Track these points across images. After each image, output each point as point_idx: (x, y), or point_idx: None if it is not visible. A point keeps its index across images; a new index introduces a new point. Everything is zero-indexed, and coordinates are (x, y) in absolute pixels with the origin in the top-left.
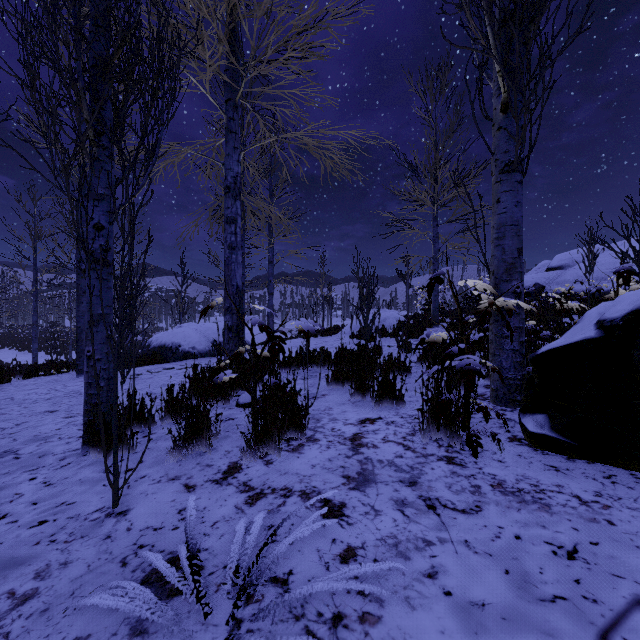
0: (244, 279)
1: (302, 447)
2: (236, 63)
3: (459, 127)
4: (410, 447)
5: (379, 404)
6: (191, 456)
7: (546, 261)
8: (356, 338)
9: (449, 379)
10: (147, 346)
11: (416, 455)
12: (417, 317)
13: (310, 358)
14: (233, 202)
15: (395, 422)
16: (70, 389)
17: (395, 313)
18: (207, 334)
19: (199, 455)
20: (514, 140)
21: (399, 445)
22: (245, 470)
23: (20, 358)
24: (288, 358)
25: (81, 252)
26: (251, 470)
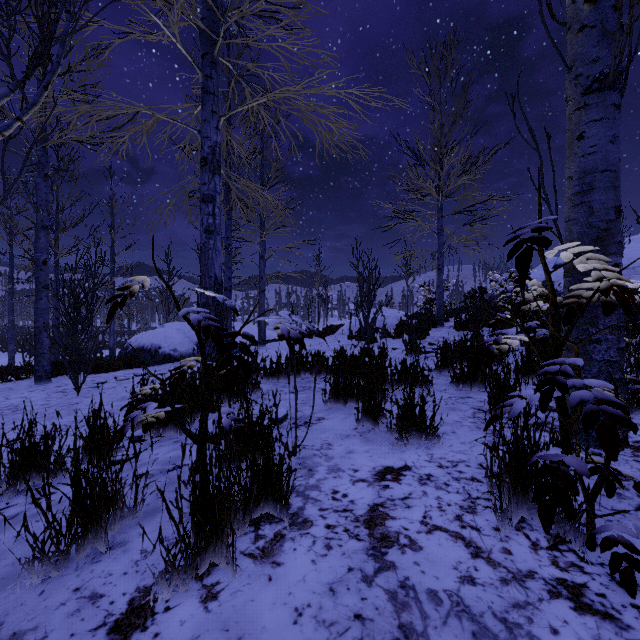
0: (231, 273)
1: (280, 544)
2: (212, 3)
3: (466, 109)
4: (479, 548)
5: (401, 440)
6: (75, 564)
7: (553, 258)
8: (355, 339)
9: (491, 398)
10: (125, 348)
11: (500, 575)
12: (420, 316)
13: (303, 364)
14: (211, 177)
15: (433, 477)
16: (9, 403)
17: (395, 312)
18: (191, 335)
19: (90, 561)
20: (608, 42)
21: (457, 541)
22: (158, 620)
23: (3, 359)
24: (276, 364)
25: (40, 241)
26: (170, 620)
